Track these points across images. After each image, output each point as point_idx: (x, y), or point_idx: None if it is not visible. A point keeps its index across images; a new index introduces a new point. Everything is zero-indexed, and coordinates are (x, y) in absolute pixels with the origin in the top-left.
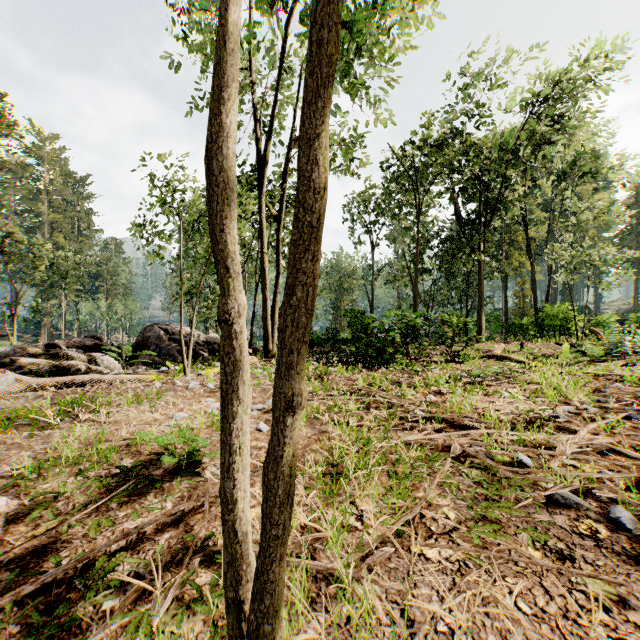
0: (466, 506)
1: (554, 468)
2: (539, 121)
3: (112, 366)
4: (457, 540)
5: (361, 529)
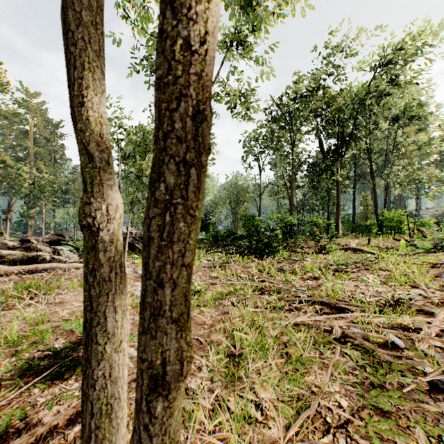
0: (357, 394)
1: (424, 350)
2: (381, 78)
3: (71, 256)
4: (354, 435)
5: (261, 420)
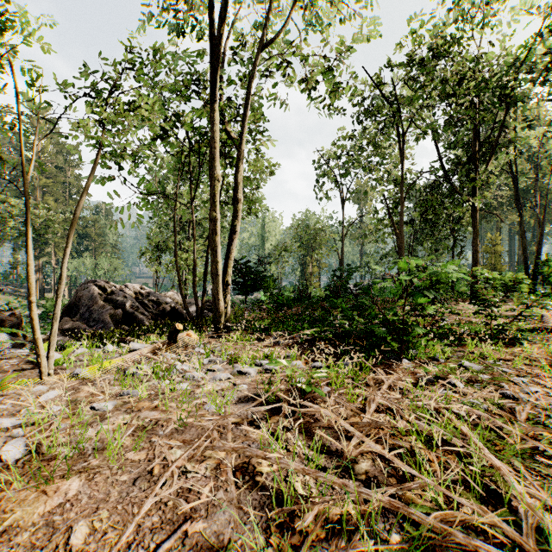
0: None
1: None
2: None
3: None
4: None
5: None
